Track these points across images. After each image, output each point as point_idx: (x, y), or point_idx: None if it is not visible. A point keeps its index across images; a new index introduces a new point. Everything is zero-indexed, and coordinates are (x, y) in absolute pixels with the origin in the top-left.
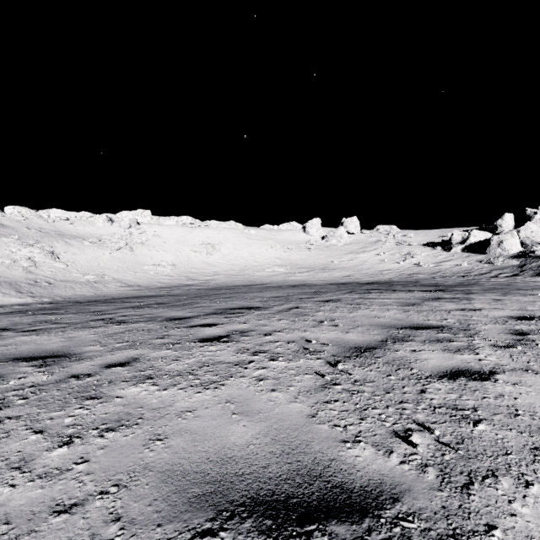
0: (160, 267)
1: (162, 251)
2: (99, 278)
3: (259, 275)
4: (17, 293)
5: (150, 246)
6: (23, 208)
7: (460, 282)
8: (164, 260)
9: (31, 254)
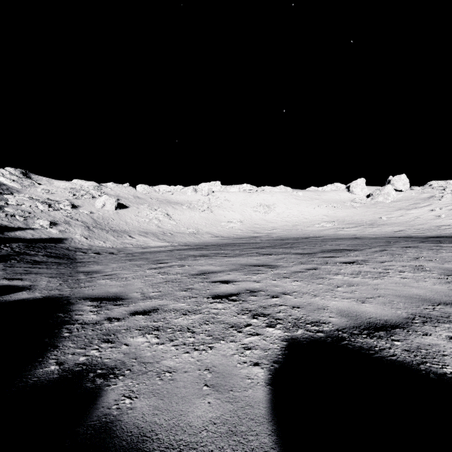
0: (232, 224)
1: (232, 212)
2: (197, 231)
3: (310, 230)
4: (158, 239)
5: (223, 208)
6: (145, 186)
7: None
8: (234, 218)
9: (157, 215)
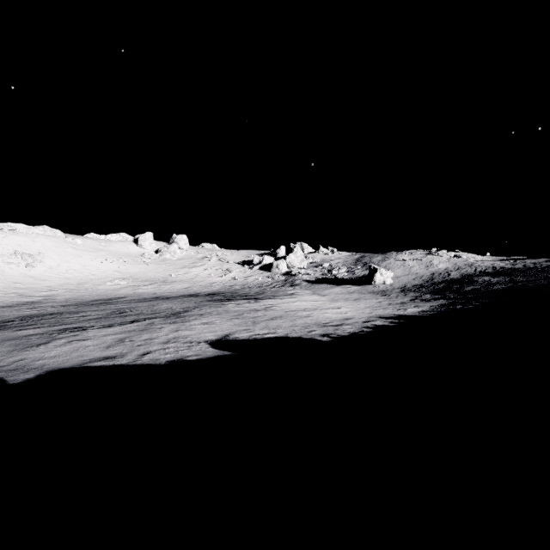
0: None
1: None
2: None
3: (104, 289)
4: None
5: None
6: None
7: (257, 292)
8: None
9: None
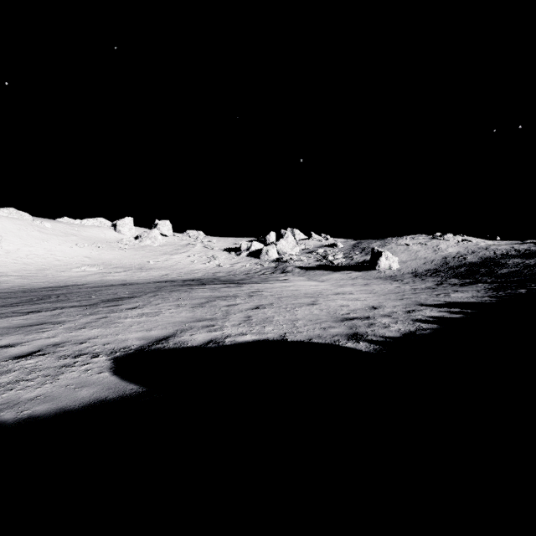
0: None
1: None
2: None
3: (67, 275)
4: None
5: None
6: None
7: (243, 278)
8: None
9: None
